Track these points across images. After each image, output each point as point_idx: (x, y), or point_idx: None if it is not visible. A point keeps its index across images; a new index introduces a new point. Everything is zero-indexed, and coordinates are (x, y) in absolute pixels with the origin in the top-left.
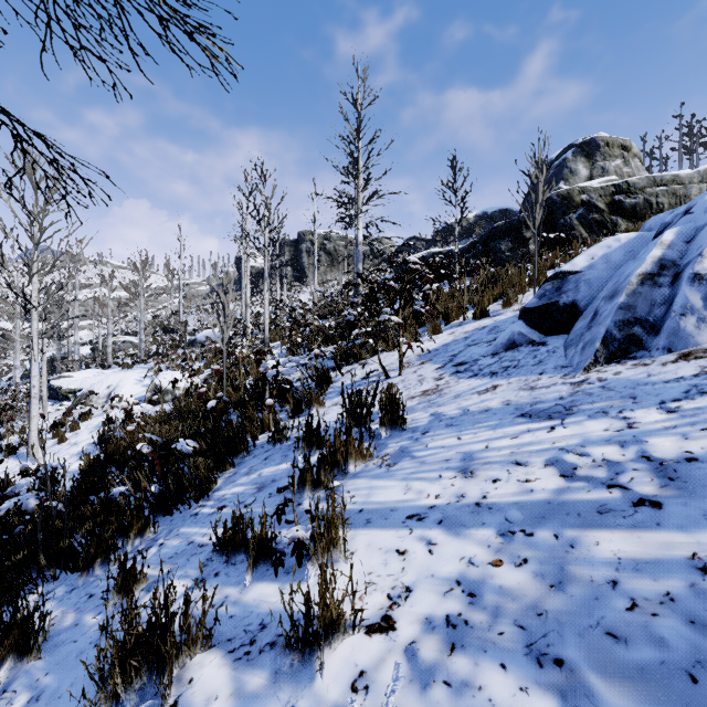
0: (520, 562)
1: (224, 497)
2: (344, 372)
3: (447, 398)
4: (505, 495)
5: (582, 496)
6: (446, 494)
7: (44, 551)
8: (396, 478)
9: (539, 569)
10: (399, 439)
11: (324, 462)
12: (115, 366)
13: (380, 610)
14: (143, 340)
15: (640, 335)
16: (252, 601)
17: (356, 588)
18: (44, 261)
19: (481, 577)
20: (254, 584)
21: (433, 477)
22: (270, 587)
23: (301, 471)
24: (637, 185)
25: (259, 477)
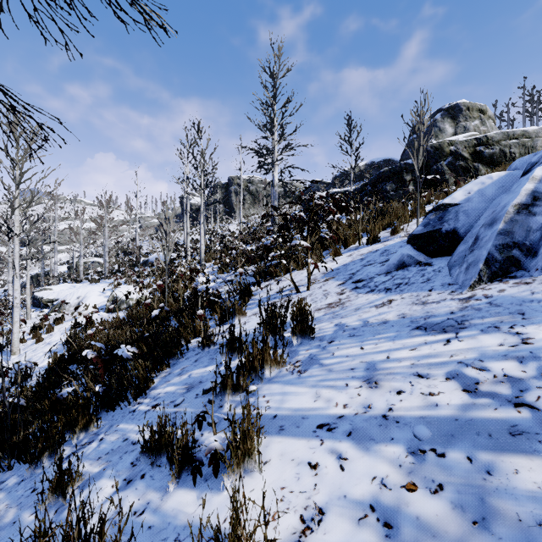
0: (436, 488)
1: (159, 396)
2: (262, 287)
3: (349, 310)
4: (410, 408)
5: (490, 414)
6: (354, 404)
7: (2, 443)
8: (306, 385)
9: (457, 499)
10: (308, 346)
11: (243, 368)
12: (85, 281)
13: (293, 535)
14: (107, 261)
15: (518, 257)
16: (171, 510)
17: (268, 517)
18: (25, 198)
19: (395, 503)
20: (174, 491)
21: (340, 386)
22: (188, 494)
23: (222, 376)
24: (494, 138)
25: (188, 378)
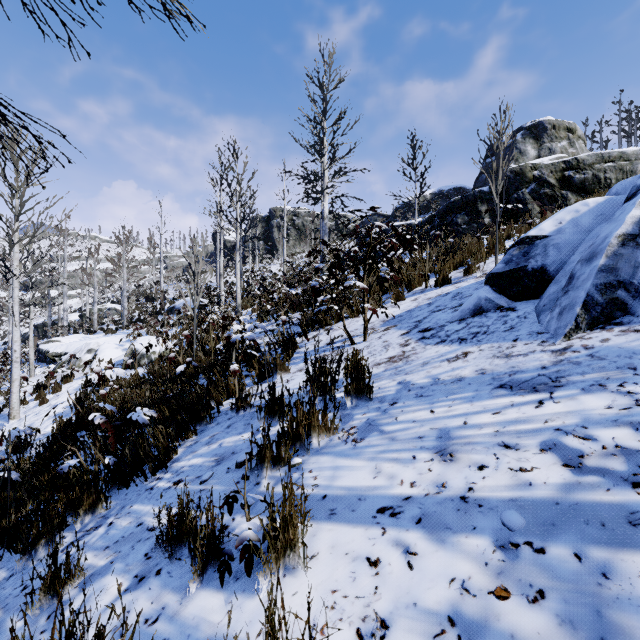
0: (535, 596)
1: (182, 469)
2: (309, 338)
3: (415, 365)
4: (496, 488)
5: (601, 497)
6: (423, 481)
7: None
8: (363, 457)
9: (565, 611)
10: (365, 409)
11: (285, 436)
12: (100, 331)
13: None
14: (125, 308)
15: (624, 299)
16: (191, 618)
17: (315, 634)
18: (26, 232)
19: (481, 615)
20: (197, 592)
21: (406, 458)
22: (214, 598)
23: (259, 446)
24: (586, 161)
25: (219, 448)
